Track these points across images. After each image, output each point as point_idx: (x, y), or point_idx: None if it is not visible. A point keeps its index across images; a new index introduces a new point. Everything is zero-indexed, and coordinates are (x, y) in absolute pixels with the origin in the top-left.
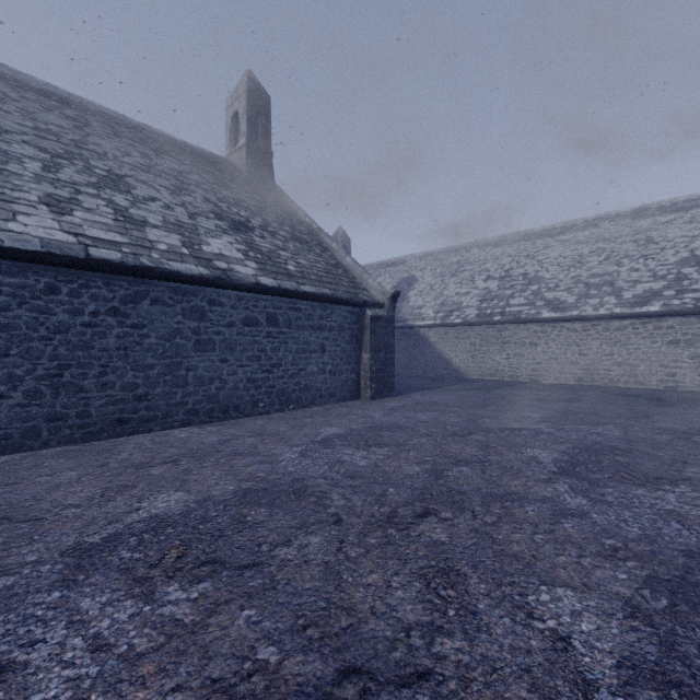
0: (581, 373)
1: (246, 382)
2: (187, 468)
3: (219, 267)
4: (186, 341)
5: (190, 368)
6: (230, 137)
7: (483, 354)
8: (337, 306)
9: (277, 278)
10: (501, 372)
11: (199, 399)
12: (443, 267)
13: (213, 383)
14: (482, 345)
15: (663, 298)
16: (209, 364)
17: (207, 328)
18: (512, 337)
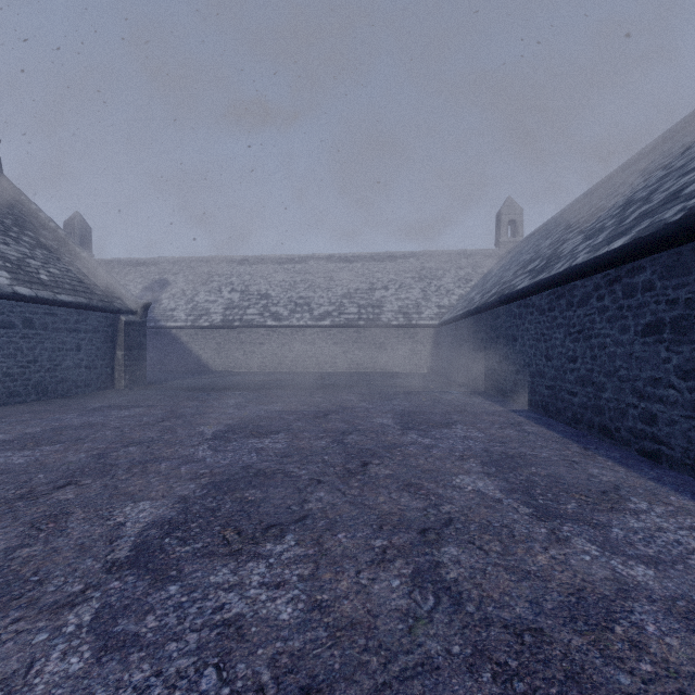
0: (290, 364)
1: (2, 376)
2: None
3: None
4: None
5: None
6: None
7: (227, 352)
8: (92, 312)
9: (33, 287)
10: (240, 365)
11: None
12: (195, 275)
13: None
14: (226, 344)
15: (332, 316)
16: None
17: None
18: (248, 338)
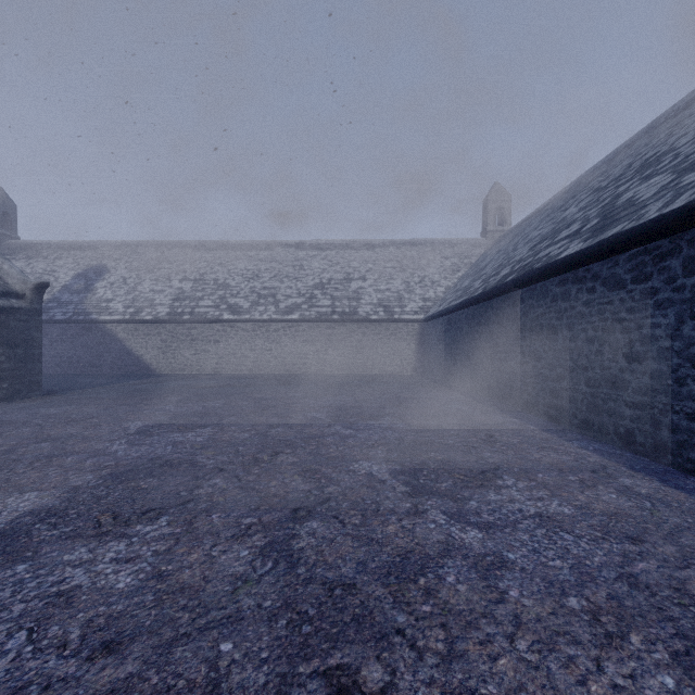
0: (252, 365)
1: None
2: None
3: None
4: None
5: None
6: None
7: (174, 351)
8: None
9: None
10: (190, 366)
11: None
12: (141, 261)
13: None
14: (173, 341)
15: (301, 310)
16: None
17: None
18: (200, 335)
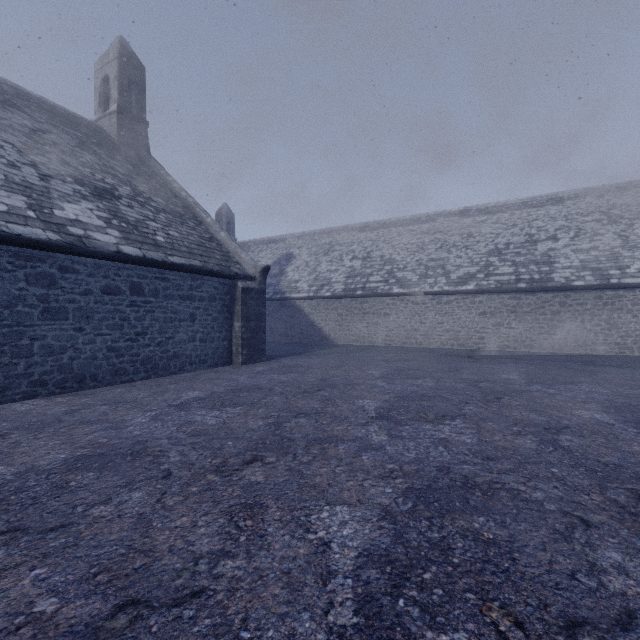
0: (421, 338)
1: (106, 351)
2: (16, 441)
3: (73, 233)
4: (31, 309)
5: (36, 337)
6: (99, 101)
7: (349, 323)
8: (208, 278)
9: (142, 248)
10: (362, 338)
11: (48, 370)
12: (317, 246)
13: (66, 352)
14: (348, 315)
15: (476, 279)
16: (60, 333)
17: (57, 296)
18: (371, 308)
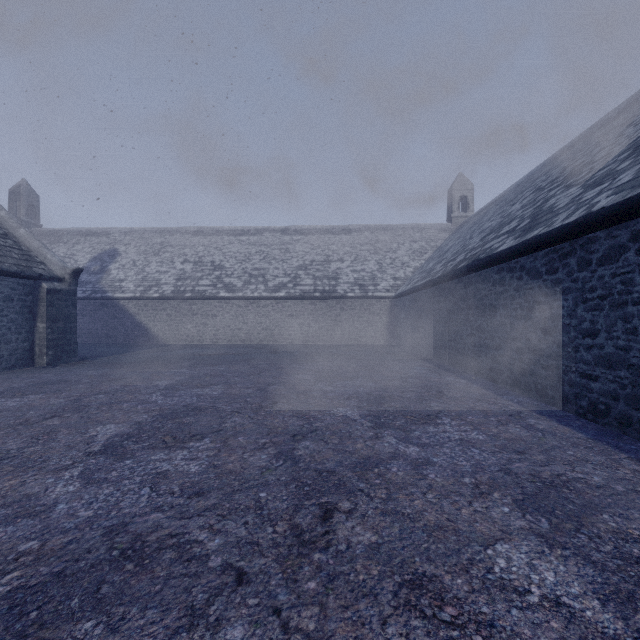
0: (244, 336)
1: None
2: None
3: None
4: None
5: None
6: None
7: (178, 324)
8: (3, 278)
9: None
10: (192, 337)
11: None
12: (147, 245)
13: None
14: (177, 316)
15: (287, 288)
16: None
17: None
18: (200, 310)
